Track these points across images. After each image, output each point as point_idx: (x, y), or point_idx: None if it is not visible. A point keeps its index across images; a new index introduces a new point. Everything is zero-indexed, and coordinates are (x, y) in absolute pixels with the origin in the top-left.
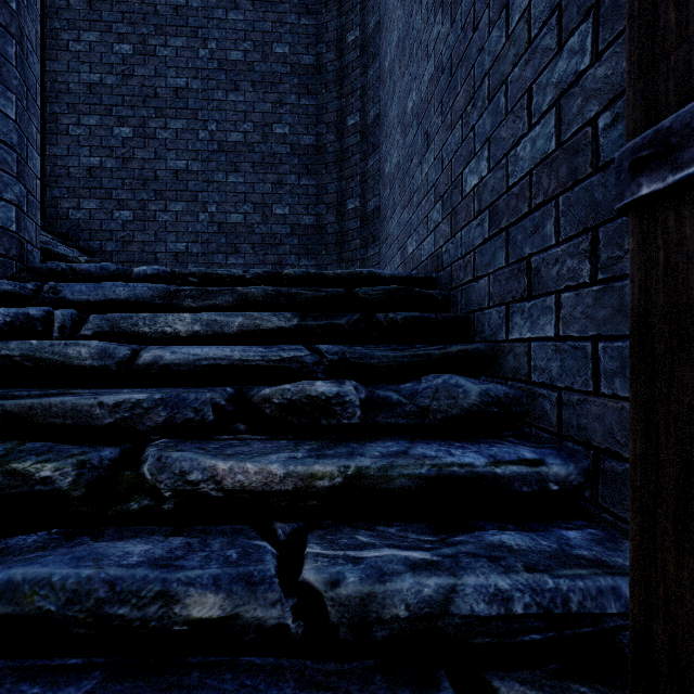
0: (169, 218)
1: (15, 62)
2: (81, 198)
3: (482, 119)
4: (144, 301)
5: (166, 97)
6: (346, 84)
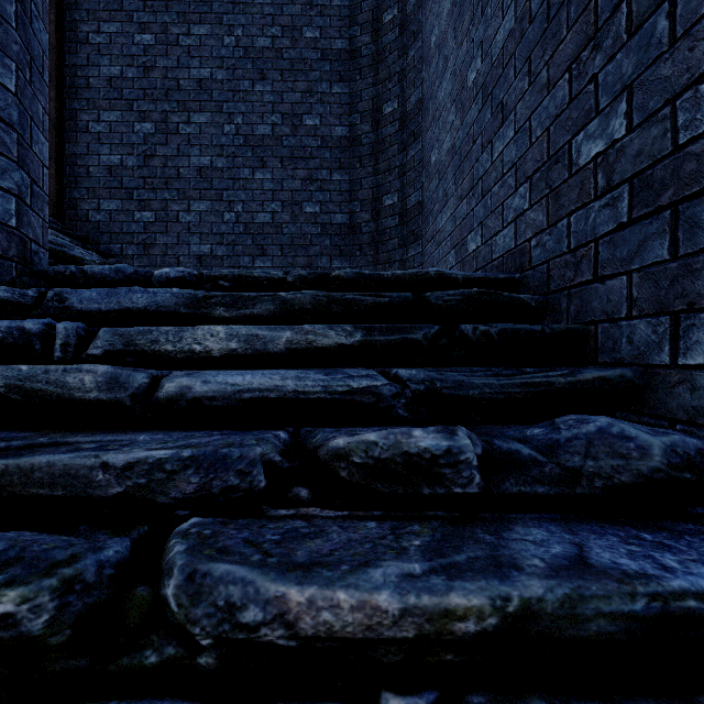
0: (193, 219)
1: (15, 23)
2: (101, 199)
3: (613, 62)
4: (167, 311)
5: (189, 89)
6: (382, 68)
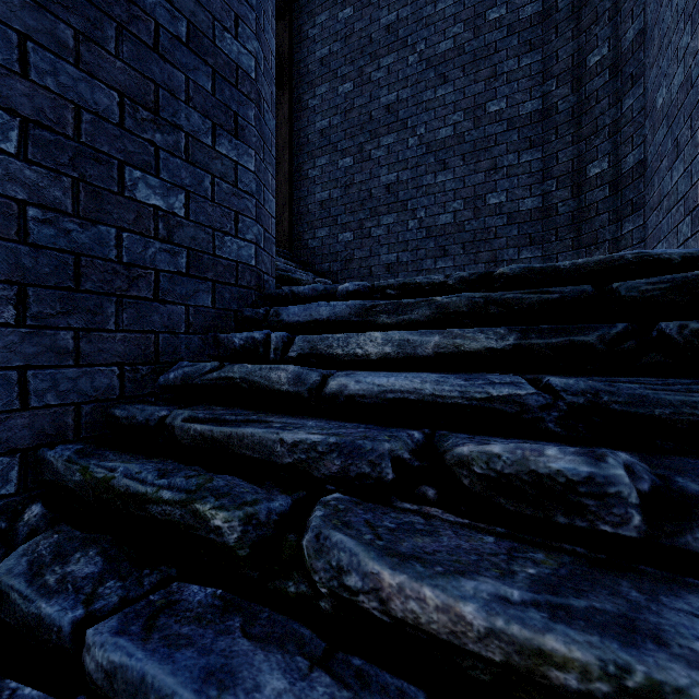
0: (382, 232)
1: (254, 122)
2: (316, 229)
3: None
4: (342, 320)
5: (379, 117)
6: (586, 13)
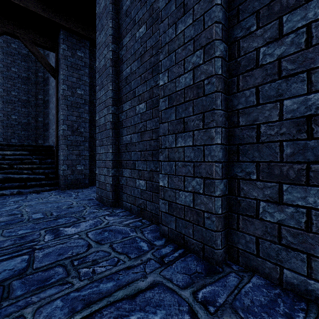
0: None
1: None
2: None
3: None
4: None
5: None
6: (38, 86)
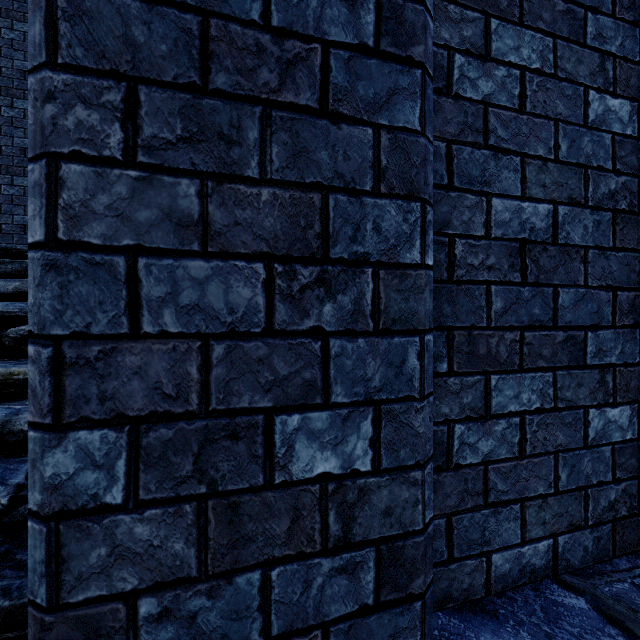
0: (16, 192)
1: None
2: None
3: None
4: None
5: (12, 77)
6: None
